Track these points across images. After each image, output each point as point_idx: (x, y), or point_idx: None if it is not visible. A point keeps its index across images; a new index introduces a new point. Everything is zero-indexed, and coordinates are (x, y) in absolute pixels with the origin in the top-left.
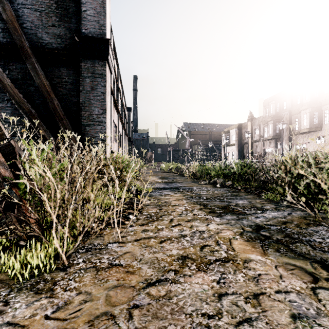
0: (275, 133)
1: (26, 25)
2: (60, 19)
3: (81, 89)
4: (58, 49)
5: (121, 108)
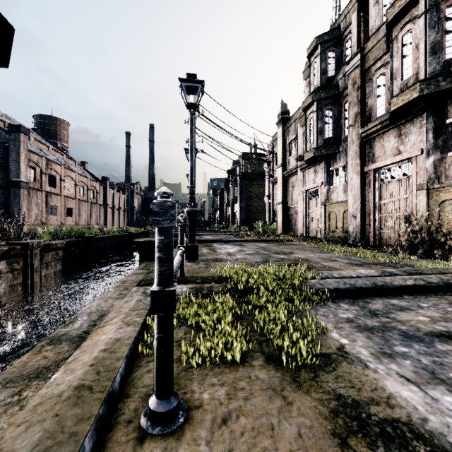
0: (228, 201)
1: None
2: (2, 171)
3: (9, 200)
4: (1, 183)
5: (75, 187)
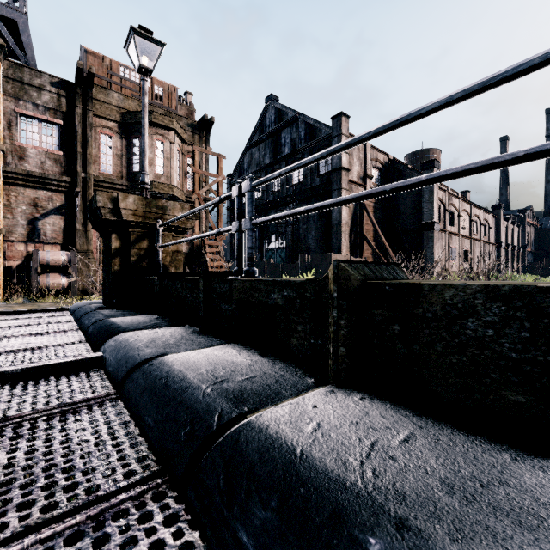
0: None
1: (401, 221)
2: (414, 215)
3: (422, 245)
4: (413, 228)
5: (469, 223)
